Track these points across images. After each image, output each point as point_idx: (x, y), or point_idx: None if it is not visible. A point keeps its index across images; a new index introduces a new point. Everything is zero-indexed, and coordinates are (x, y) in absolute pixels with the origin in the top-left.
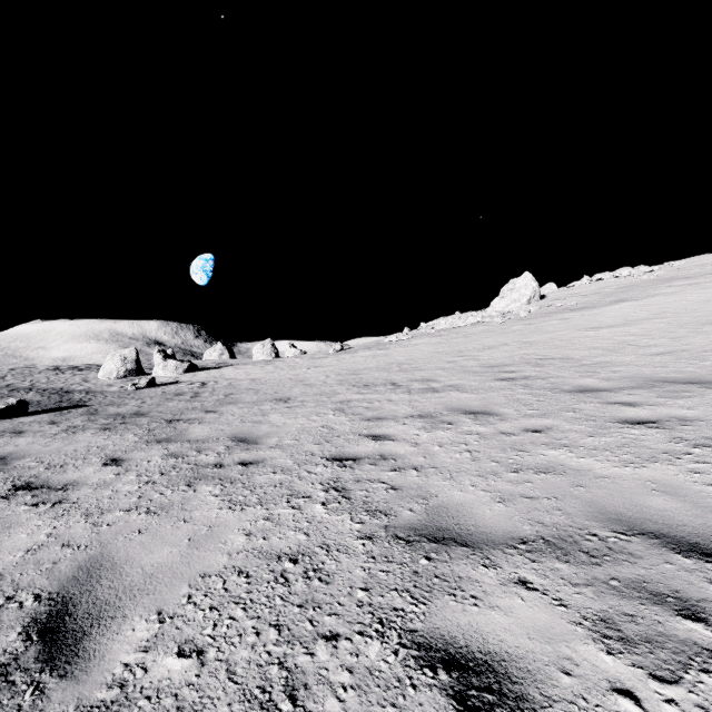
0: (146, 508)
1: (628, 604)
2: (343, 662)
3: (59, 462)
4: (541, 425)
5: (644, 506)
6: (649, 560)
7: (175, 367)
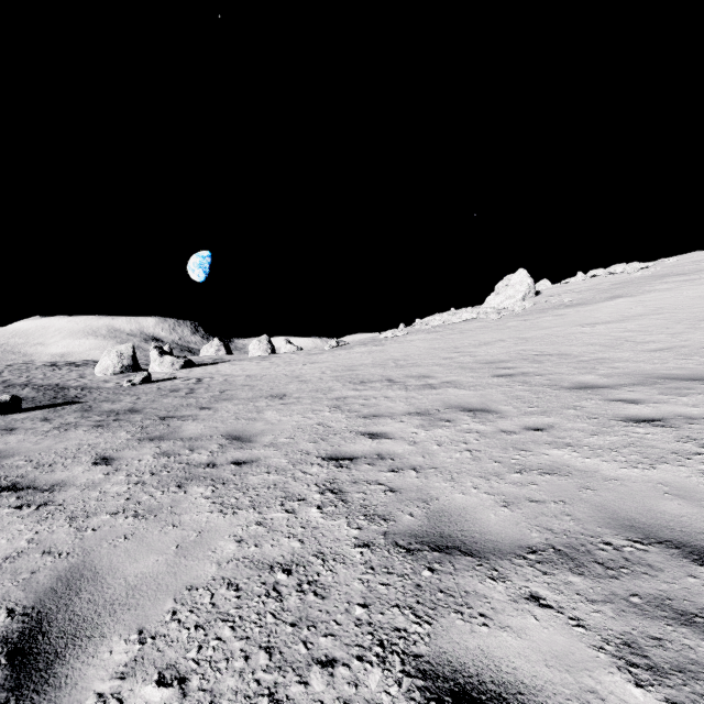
0: (133, 512)
1: (652, 625)
2: (340, 693)
3: (48, 461)
4: (542, 423)
5: (658, 511)
6: (670, 572)
7: (171, 363)
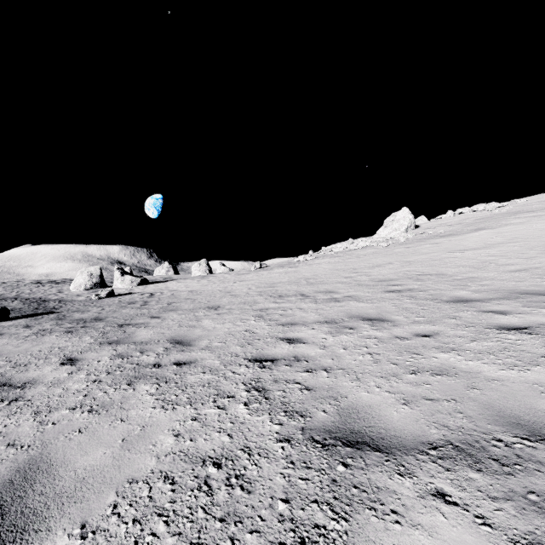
0: (89, 407)
1: None
2: None
3: (24, 361)
4: (429, 330)
5: (539, 410)
6: None
7: (130, 281)
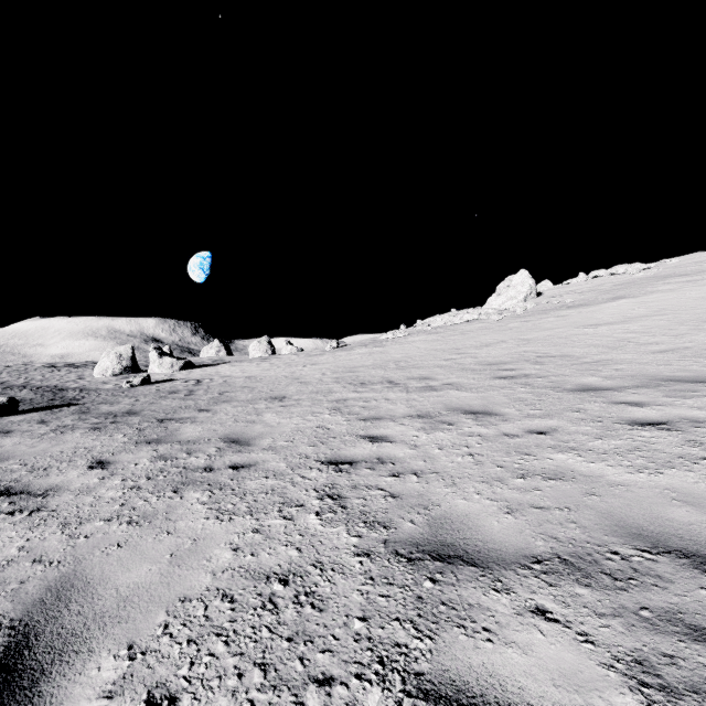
0: (128, 518)
1: (664, 641)
2: None
3: (43, 464)
4: (545, 426)
5: (666, 519)
6: (681, 584)
7: (171, 364)
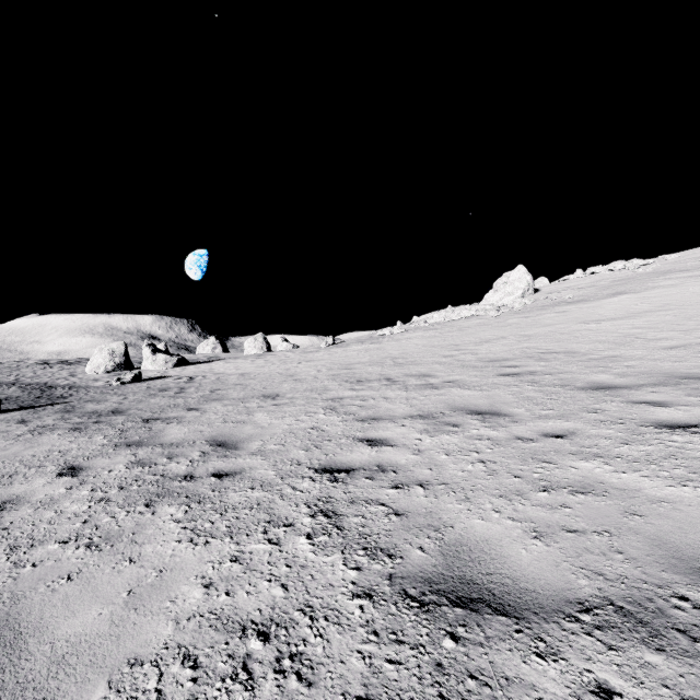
0: (87, 539)
1: None
2: None
3: (10, 470)
4: (561, 429)
5: None
6: None
7: (164, 361)
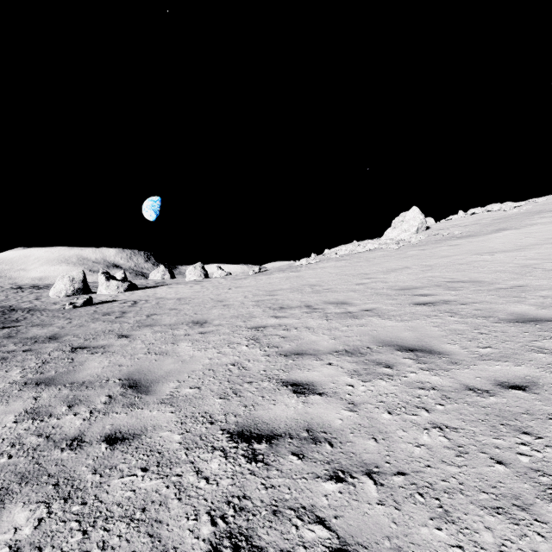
0: None
1: None
2: None
3: None
4: (516, 375)
5: None
6: None
7: (116, 287)
